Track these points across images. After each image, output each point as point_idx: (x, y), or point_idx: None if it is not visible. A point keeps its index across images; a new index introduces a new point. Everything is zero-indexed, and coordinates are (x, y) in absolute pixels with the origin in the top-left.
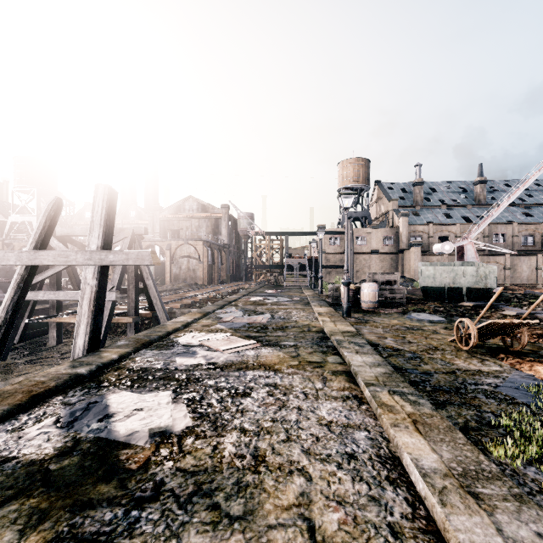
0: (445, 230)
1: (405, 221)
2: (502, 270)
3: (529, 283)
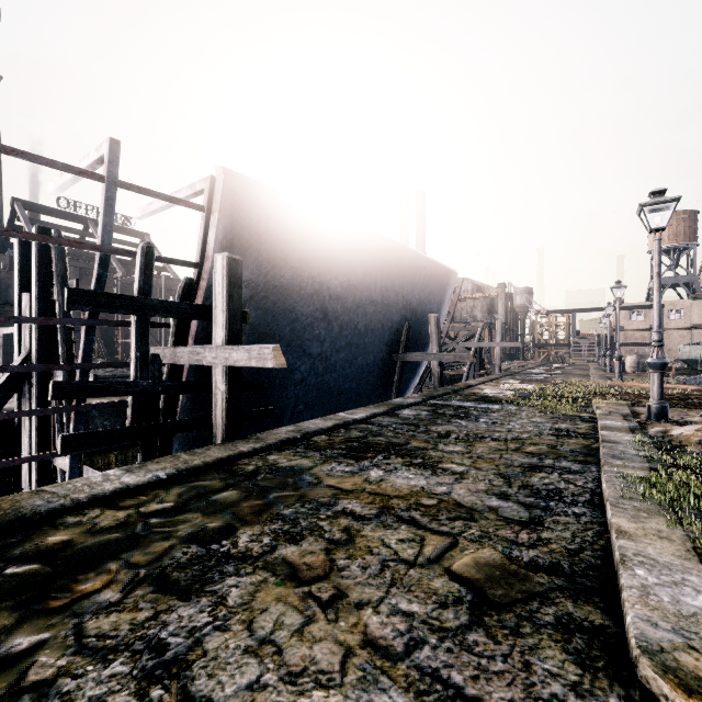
0: None
1: None
2: None
3: None
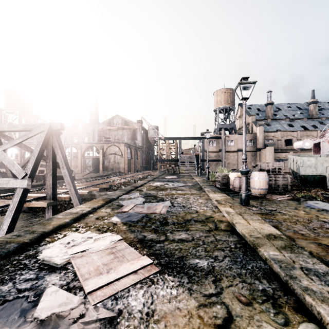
0: (289, 135)
1: (261, 129)
2: None
3: None
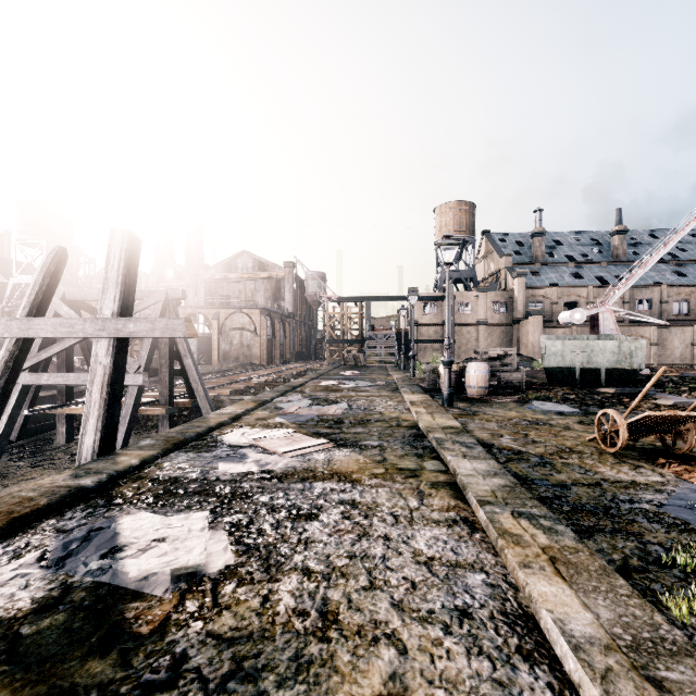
0: (573, 294)
1: (521, 283)
2: (648, 346)
3: (682, 363)
